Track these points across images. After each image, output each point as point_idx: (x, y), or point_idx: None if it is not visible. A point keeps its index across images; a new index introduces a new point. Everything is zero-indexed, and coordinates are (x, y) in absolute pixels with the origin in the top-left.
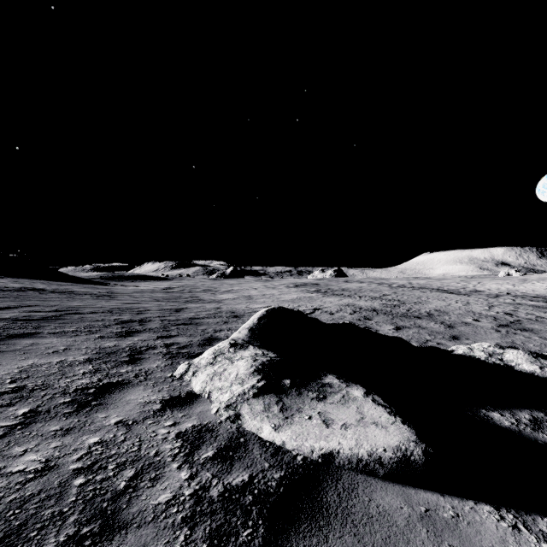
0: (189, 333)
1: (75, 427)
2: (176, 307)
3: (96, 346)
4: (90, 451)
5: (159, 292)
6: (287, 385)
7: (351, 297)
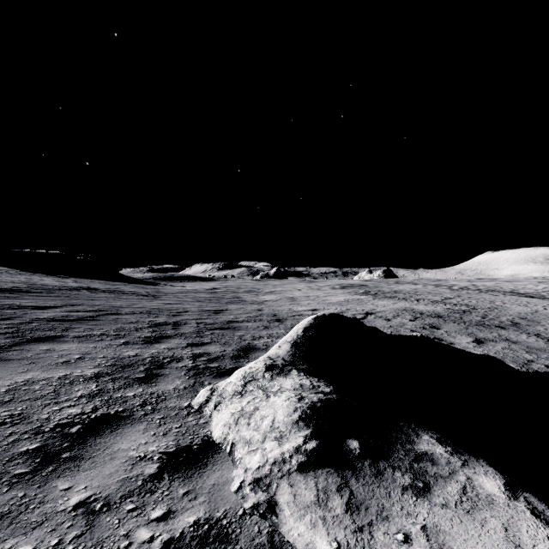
0: (223, 340)
1: (9, 513)
2: (216, 308)
3: (114, 355)
4: None
5: (203, 293)
6: (355, 453)
7: (407, 301)
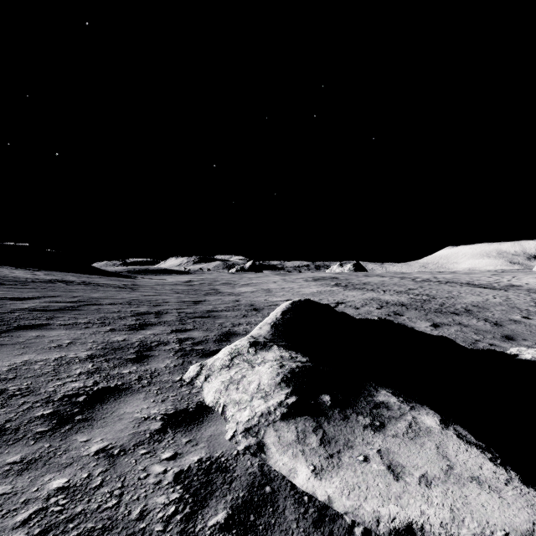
0: (205, 327)
1: (41, 458)
2: (195, 299)
3: (103, 340)
4: (45, 506)
5: (180, 285)
6: (327, 404)
7: (375, 291)
